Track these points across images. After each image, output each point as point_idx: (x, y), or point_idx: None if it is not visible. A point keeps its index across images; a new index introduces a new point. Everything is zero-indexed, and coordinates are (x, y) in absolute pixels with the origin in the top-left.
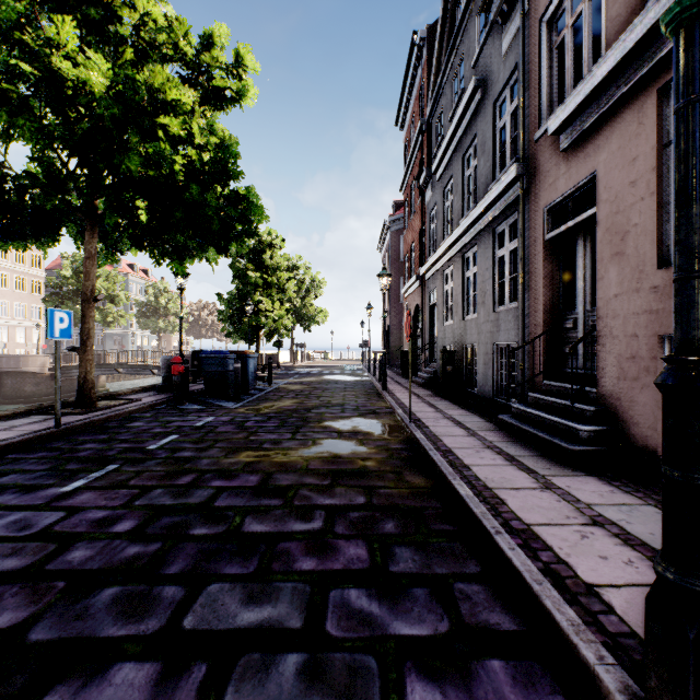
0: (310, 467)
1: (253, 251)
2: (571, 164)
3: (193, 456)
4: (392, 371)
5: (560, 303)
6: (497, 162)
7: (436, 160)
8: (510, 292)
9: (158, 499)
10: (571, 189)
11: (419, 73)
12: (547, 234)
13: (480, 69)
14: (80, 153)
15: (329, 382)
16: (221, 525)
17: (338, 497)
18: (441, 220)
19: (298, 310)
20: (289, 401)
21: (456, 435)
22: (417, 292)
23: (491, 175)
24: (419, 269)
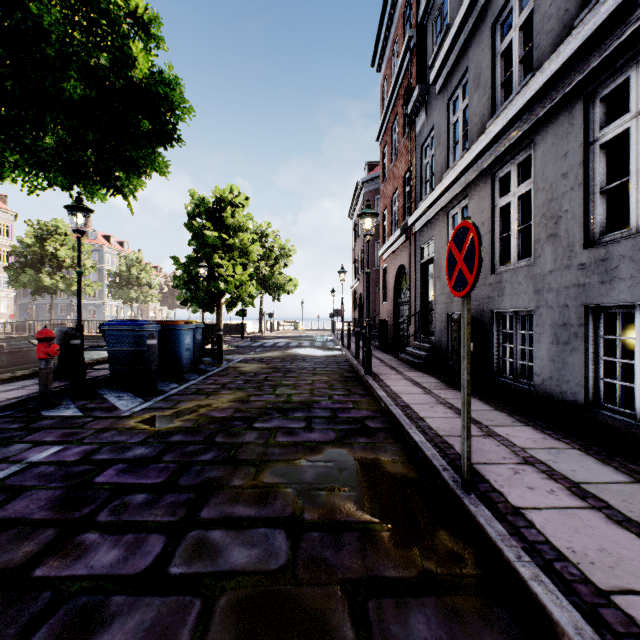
0: None
1: (212, 209)
2: None
3: None
4: None
5: None
6: None
7: (440, 57)
8: None
9: None
10: None
11: None
12: None
13: None
14: None
15: (295, 358)
16: None
17: None
18: (443, 143)
19: (266, 278)
20: (227, 398)
21: None
22: (401, 250)
23: None
24: (405, 221)
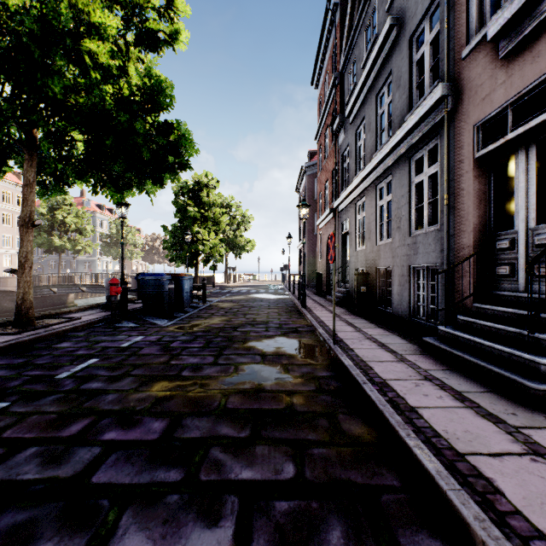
0: (227, 406)
1: (192, 190)
2: (513, 70)
3: (100, 389)
4: (308, 290)
5: (491, 223)
6: (413, 93)
7: (350, 104)
8: (429, 216)
9: (19, 468)
10: (512, 98)
11: (332, 36)
12: (477, 152)
13: (395, 10)
14: (3, 75)
15: (255, 300)
16: (80, 534)
17: (259, 463)
18: (353, 158)
19: (230, 240)
20: (218, 319)
21: (385, 361)
22: (330, 223)
23: (408, 106)
24: (332, 203)
